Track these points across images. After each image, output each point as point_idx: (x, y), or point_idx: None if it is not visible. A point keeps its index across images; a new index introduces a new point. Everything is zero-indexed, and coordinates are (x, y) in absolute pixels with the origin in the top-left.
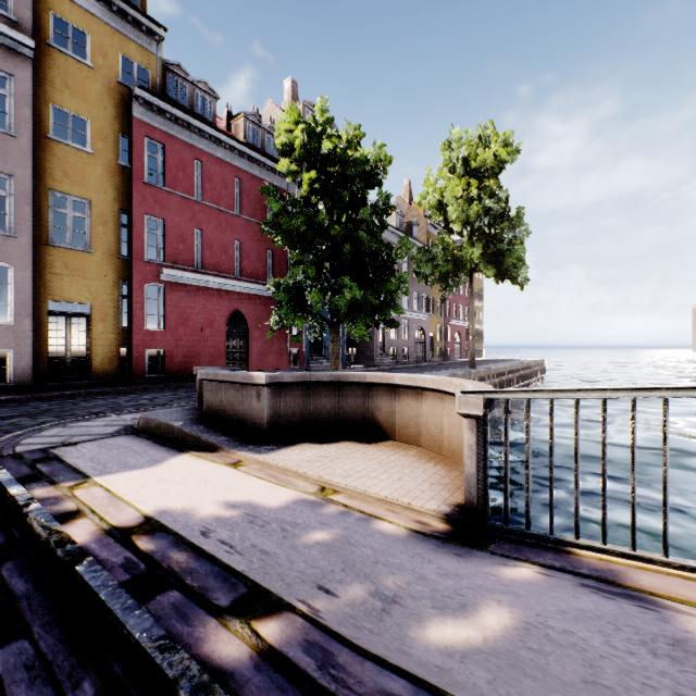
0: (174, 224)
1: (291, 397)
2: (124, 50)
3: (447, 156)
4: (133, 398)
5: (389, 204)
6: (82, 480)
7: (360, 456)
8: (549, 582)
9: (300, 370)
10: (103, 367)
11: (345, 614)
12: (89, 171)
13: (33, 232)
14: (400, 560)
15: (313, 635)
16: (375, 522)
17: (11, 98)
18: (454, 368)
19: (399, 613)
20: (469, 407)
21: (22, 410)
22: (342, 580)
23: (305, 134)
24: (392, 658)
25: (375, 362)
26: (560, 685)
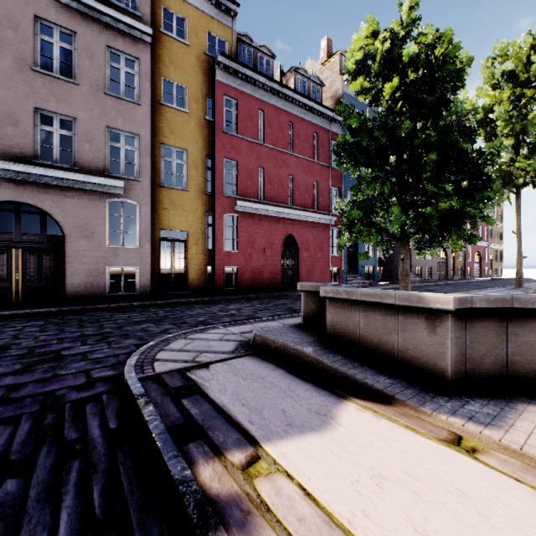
0: (244, 164)
1: (481, 329)
2: (209, 28)
3: (489, 73)
4: (222, 308)
5: None
6: (249, 448)
7: None
8: None
9: None
10: (195, 281)
11: None
12: (186, 127)
13: (151, 176)
14: None
15: None
16: None
17: (137, 76)
18: (490, 286)
19: None
20: None
21: (147, 315)
22: None
23: (387, 42)
24: None
25: None
26: None
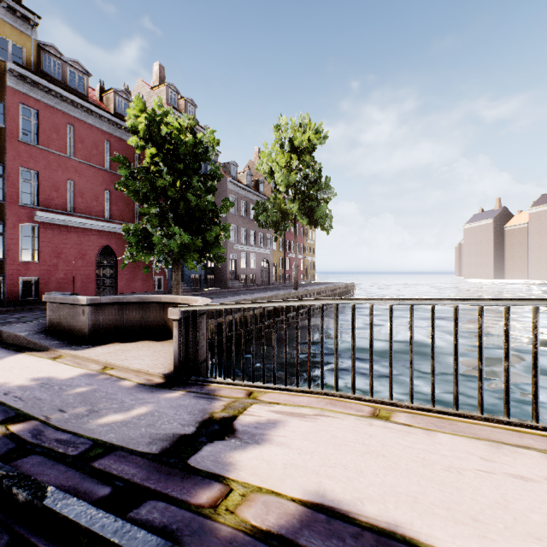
0: (48, 176)
1: (109, 313)
2: None
3: (277, 135)
4: (3, 317)
5: (219, 173)
6: None
7: (146, 348)
8: (181, 397)
9: (164, 292)
10: None
11: (64, 418)
12: None
13: None
14: (118, 396)
15: (40, 427)
16: (121, 381)
17: None
18: (285, 289)
19: (94, 415)
20: (174, 315)
21: None
22: (75, 406)
23: (147, 121)
24: (72, 429)
25: (228, 285)
26: (137, 427)
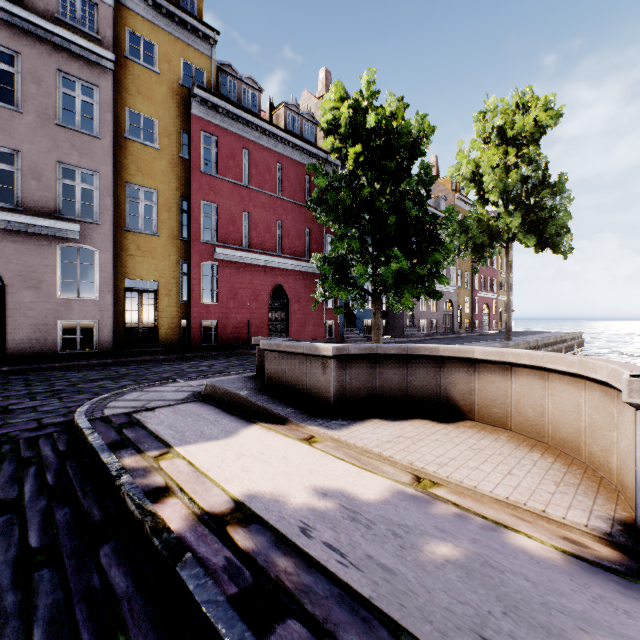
0: (225, 208)
1: (357, 370)
2: (184, 55)
3: (481, 126)
4: (193, 365)
5: (431, 175)
6: (164, 449)
7: (444, 438)
8: None
9: (335, 340)
10: (168, 336)
11: None
12: (157, 164)
13: (113, 219)
14: (580, 606)
15: None
16: (508, 534)
17: (97, 106)
18: (486, 339)
19: None
20: None
21: (106, 373)
22: (512, 632)
23: (350, 109)
24: None
25: (405, 333)
26: None
